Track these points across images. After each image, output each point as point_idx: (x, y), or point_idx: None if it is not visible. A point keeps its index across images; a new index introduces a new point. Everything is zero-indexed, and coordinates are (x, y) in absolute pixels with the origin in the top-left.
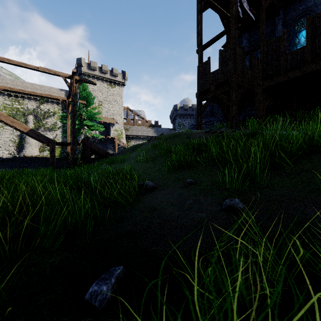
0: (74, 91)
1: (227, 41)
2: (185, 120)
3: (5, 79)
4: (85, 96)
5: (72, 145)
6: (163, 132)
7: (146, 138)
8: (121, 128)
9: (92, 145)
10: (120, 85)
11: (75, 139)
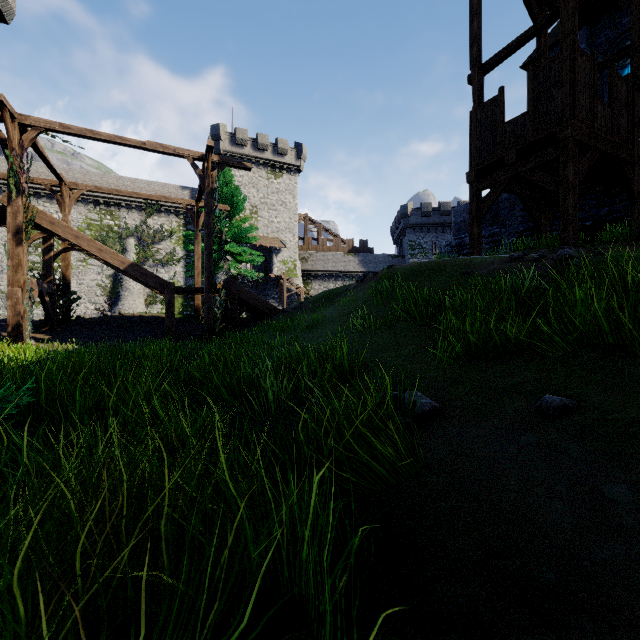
0: (211, 185)
1: (539, 49)
2: (424, 237)
3: (90, 175)
4: (227, 195)
5: (207, 292)
6: (378, 262)
7: (342, 275)
8: (294, 257)
9: (243, 293)
10: (291, 172)
11: (211, 281)
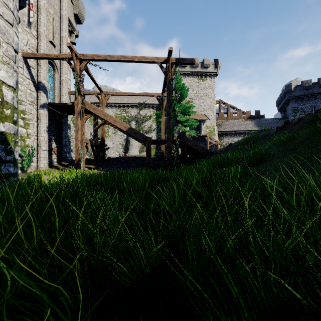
0: (170, 77)
1: None
2: (305, 103)
3: None
4: (178, 89)
5: (168, 141)
6: (268, 123)
7: (243, 133)
8: (213, 124)
9: (189, 141)
10: (211, 76)
11: (171, 135)
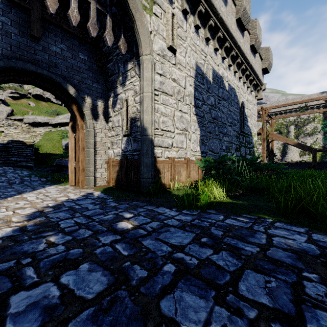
0: None
1: None
2: None
3: (273, 104)
4: None
5: None
6: None
7: None
8: None
9: None
10: None
11: None
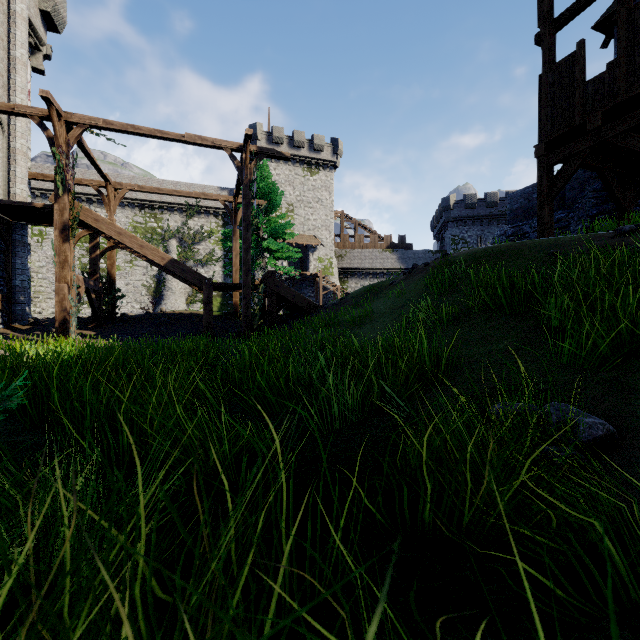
0: (249, 177)
1: None
2: (468, 230)
3: (136, 180)
4: (264, 191)
5: (245, 288)
6: (418, 258)
7: (380, 273)
8: (330, 255)
9: (281, 288)
10: (327, 168)
11: (250, 276)
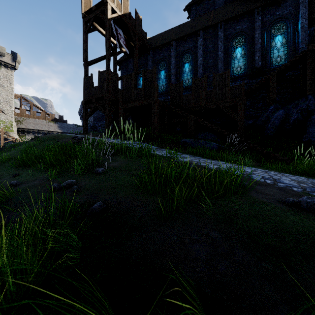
0: None
1: (114, 61)
2: None
3: None
4: None
5: None
6: (70, 128)
7: (47, 133)
8: (10, 119)
9: None
10: (8, 67)
11: None
